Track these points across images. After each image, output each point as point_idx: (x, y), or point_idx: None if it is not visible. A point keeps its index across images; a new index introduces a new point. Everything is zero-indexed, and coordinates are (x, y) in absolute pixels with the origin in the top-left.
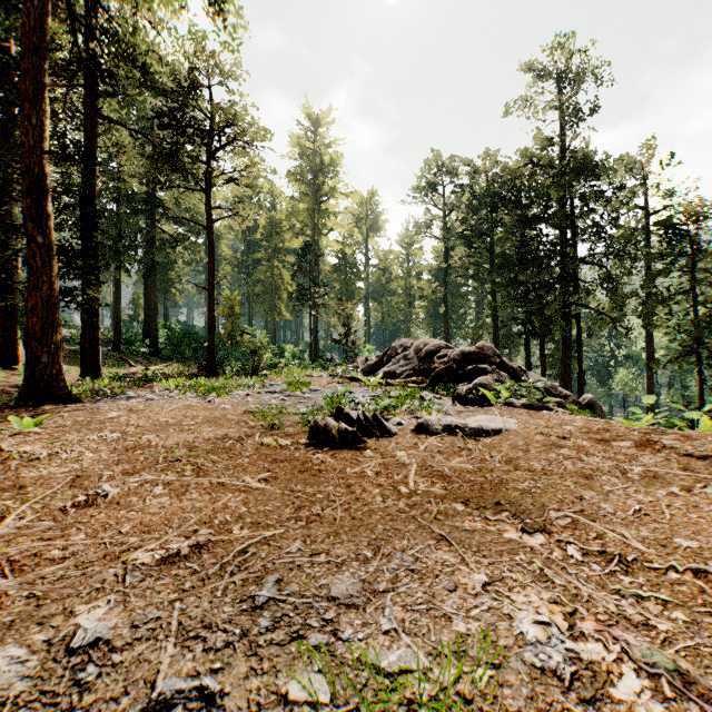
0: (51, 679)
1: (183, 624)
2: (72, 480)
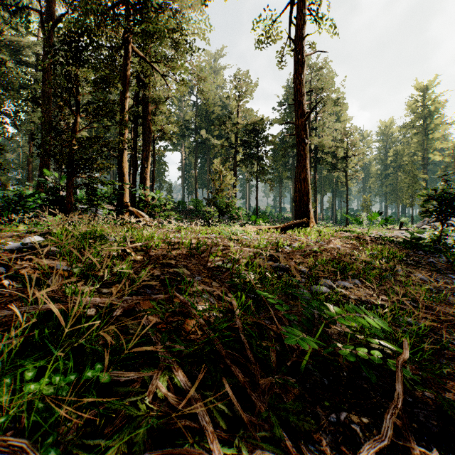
0: None
1: None
2: None
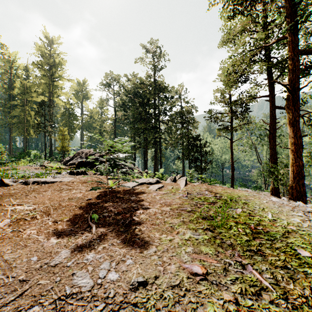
0: None
1: None
2: None
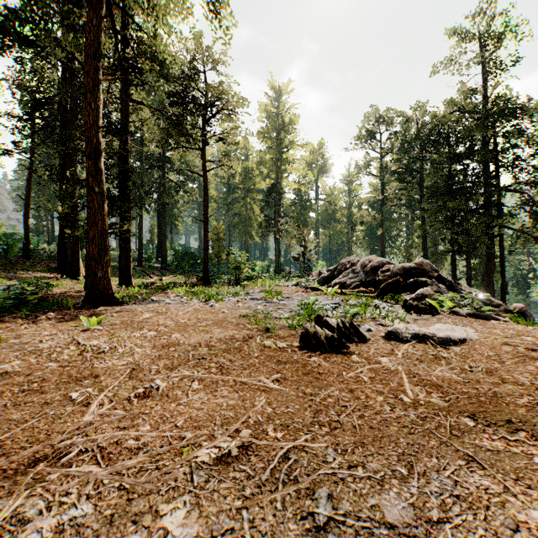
0: None
1: None
2: (130, 371)
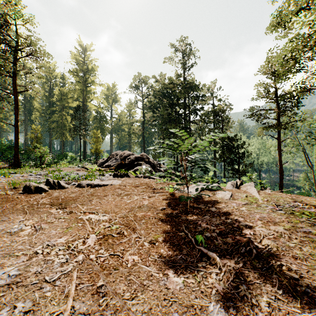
0: None
1: None
2: None
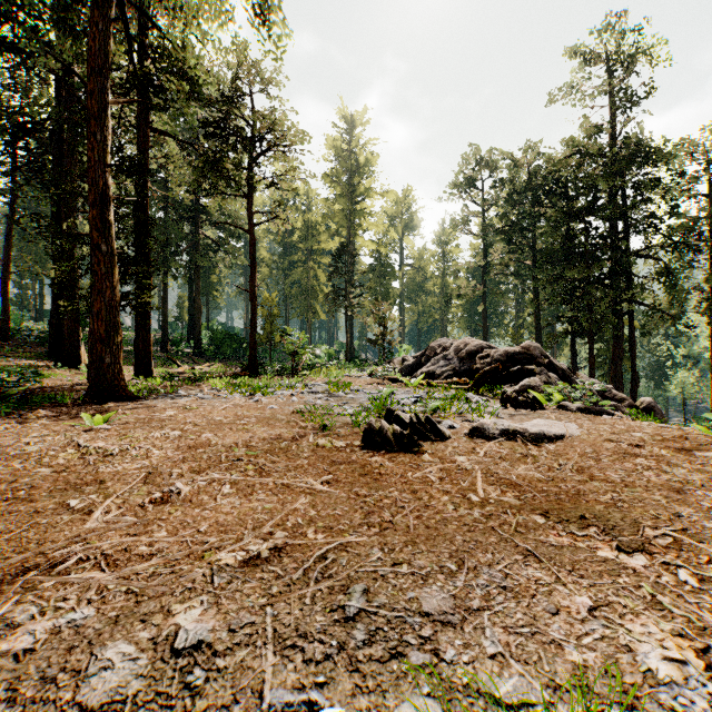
0: (163, 680)
1: (278, 631)
2: (145, 476)
